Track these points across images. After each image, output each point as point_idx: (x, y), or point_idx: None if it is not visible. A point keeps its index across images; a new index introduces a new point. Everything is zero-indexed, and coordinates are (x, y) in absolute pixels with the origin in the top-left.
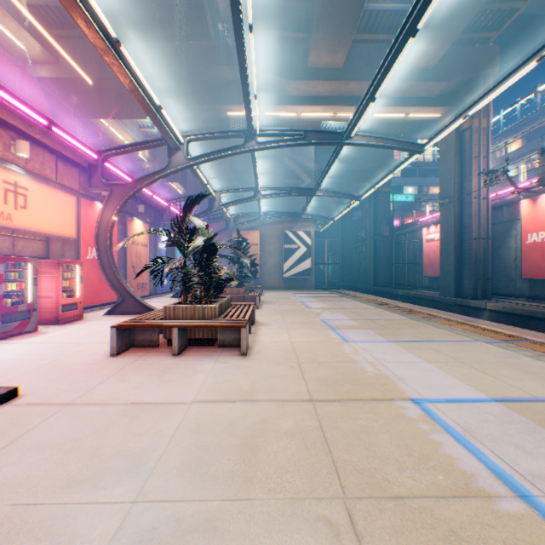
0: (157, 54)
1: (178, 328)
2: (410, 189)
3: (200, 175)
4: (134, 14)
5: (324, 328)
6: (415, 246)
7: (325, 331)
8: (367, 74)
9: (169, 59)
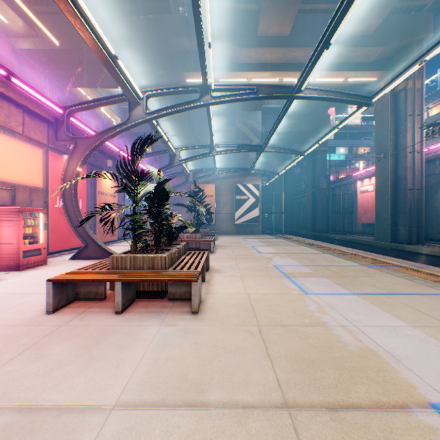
0: (124, 26)
1: (121, 282)
2: (342, 149)
3: (161, 132)
4: None
5: (278, 275)
6: (350, 197)
7: (281, 280)
8: (311, 41)
9: (134, 31)
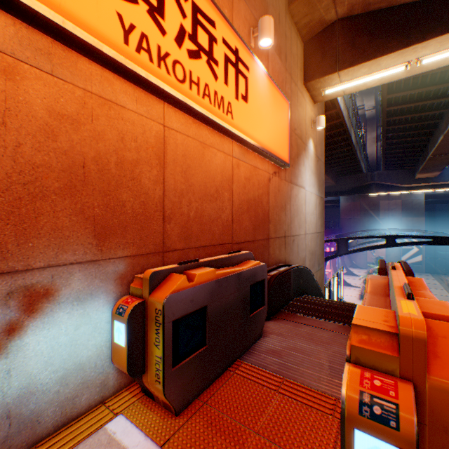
0: (338, 180)
1: None
2: None
3: None
4: (334, 177)
5: None
6: None
7: None
8: None
9: (343, 182)
